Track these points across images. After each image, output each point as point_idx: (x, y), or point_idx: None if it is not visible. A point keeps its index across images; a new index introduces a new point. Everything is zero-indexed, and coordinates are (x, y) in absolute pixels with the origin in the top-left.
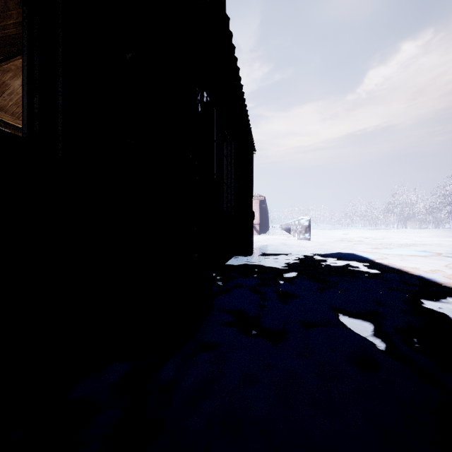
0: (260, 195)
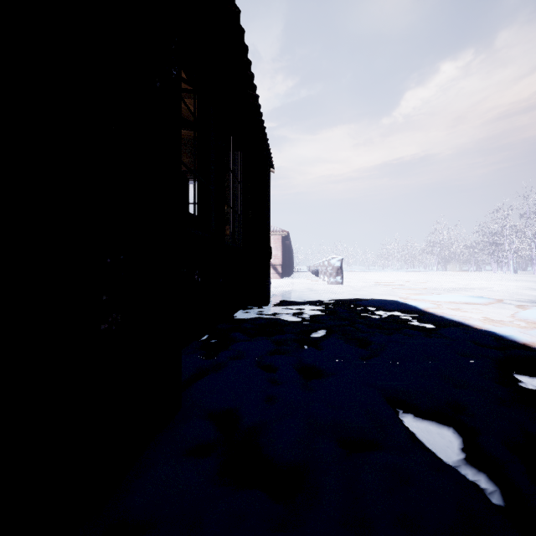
0: (282, 230)
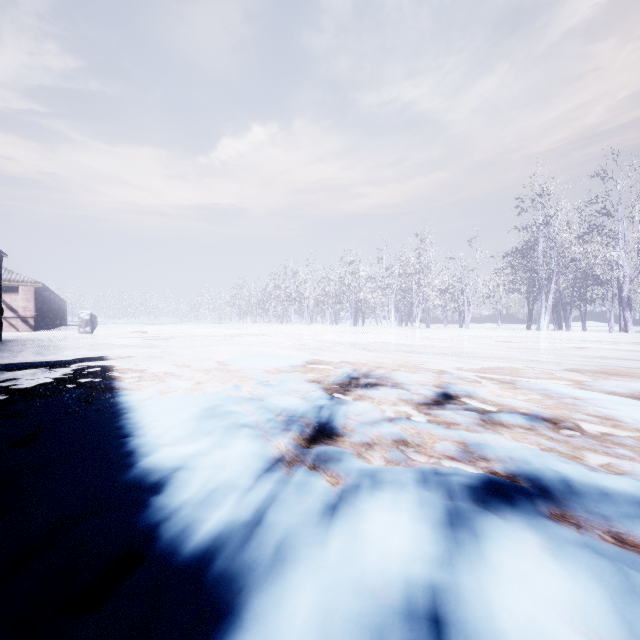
0: (36, 282)
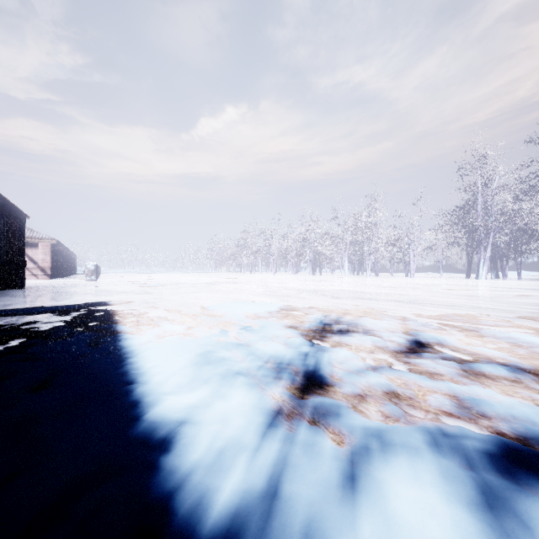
0: (52, 238)
